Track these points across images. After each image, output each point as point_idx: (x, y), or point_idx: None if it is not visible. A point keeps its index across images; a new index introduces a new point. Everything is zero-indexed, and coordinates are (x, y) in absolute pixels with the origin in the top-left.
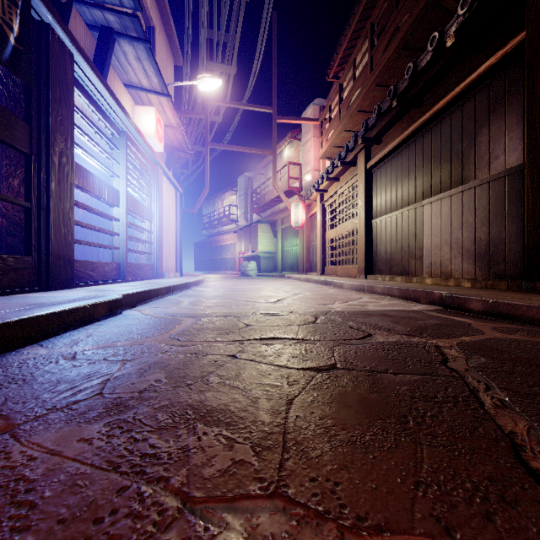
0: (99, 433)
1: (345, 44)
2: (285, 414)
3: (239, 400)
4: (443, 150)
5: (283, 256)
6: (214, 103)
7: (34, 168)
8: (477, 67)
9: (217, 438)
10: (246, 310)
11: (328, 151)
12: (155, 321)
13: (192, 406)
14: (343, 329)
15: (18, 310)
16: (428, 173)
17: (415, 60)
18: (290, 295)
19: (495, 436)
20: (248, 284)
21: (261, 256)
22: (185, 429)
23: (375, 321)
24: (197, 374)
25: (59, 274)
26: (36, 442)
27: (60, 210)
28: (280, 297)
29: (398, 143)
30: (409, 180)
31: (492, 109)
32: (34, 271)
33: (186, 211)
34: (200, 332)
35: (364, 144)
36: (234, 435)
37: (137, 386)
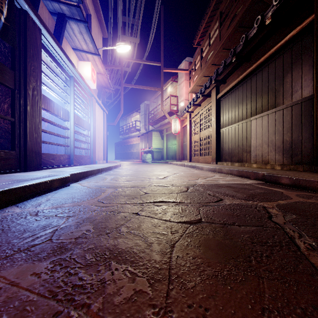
0: (46, 268)
1: (204, 24)
2: (170, 255)
3: (139, 244)
4: (263, 87)
5: (167, 151)
6: (126, 60)
7: (16, 97)
8: (284, 37)
9: (124, 272)
10: (145, 184)
11: (194, 88)
12: (89, 191)
13: (109, 248)
14: (205, 196)
15: (4, 184)
16: (254, 101)
17: (246, 33)
18: (171, 174)
19: (311, 272)
20: (146, 167)
21: (154, 150)
22: (103, 265)
23: (224, 190)
24: (113, 225)
25: (32, 162)
26: (3, 276)
27: (33, 123)
28: (165, 175)
29: (236, 83)
30: (243, 105)
31: (293, 62)
32: (16, 160)
33: (109, 124)
34: (116, 197)
35: (216, 84)
36: (136, 271)
37: (75, 234)
